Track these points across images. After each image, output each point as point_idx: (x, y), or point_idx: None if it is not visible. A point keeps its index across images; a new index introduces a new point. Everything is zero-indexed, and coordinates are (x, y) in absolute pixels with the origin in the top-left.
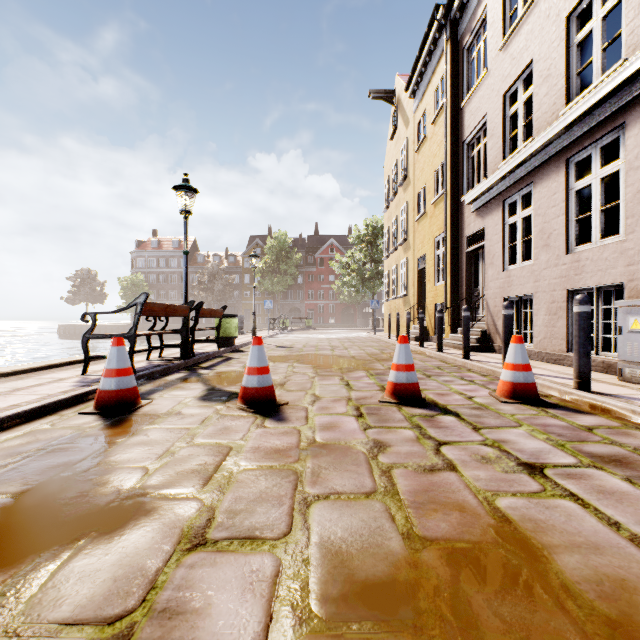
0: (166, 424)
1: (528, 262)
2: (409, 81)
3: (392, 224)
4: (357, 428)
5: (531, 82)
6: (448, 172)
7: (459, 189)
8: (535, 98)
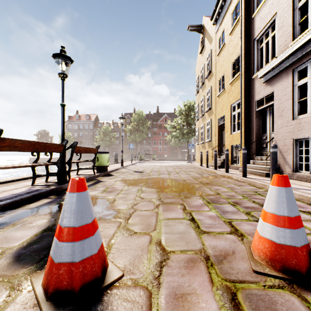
0: None
1: None
2: (213, 13)
3: (201, 101)
4: None
5: None
6: (242, 61)
7: (250, 71)
8: None
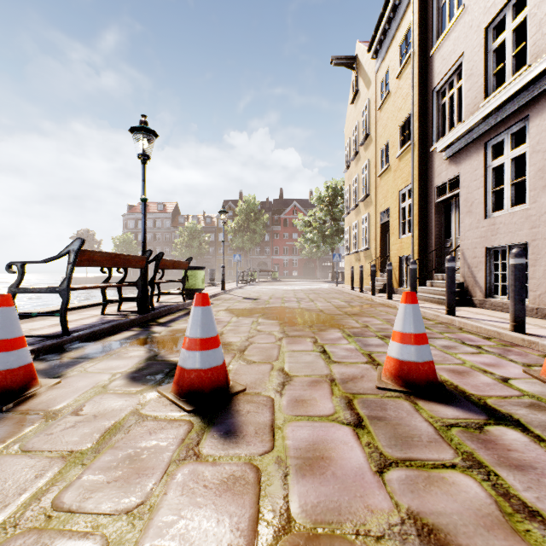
0: (36, 442)
1: (520, 207)
2: (372, 41)
3: (353, 182)
4: (364, 466)
5: (503, 28)
6: (415, 123)
7: (428, 139)
8: (532, 19)
